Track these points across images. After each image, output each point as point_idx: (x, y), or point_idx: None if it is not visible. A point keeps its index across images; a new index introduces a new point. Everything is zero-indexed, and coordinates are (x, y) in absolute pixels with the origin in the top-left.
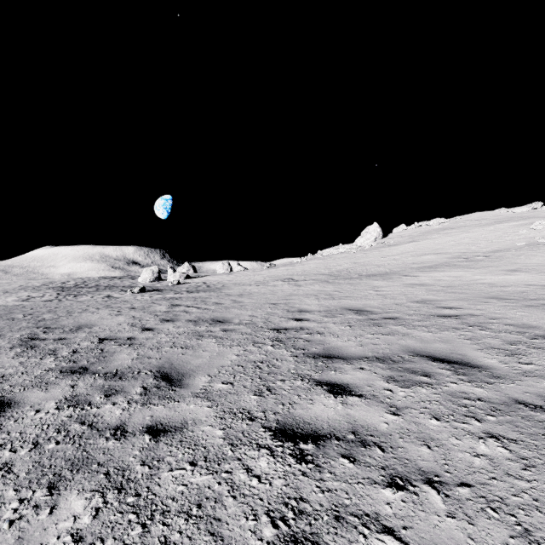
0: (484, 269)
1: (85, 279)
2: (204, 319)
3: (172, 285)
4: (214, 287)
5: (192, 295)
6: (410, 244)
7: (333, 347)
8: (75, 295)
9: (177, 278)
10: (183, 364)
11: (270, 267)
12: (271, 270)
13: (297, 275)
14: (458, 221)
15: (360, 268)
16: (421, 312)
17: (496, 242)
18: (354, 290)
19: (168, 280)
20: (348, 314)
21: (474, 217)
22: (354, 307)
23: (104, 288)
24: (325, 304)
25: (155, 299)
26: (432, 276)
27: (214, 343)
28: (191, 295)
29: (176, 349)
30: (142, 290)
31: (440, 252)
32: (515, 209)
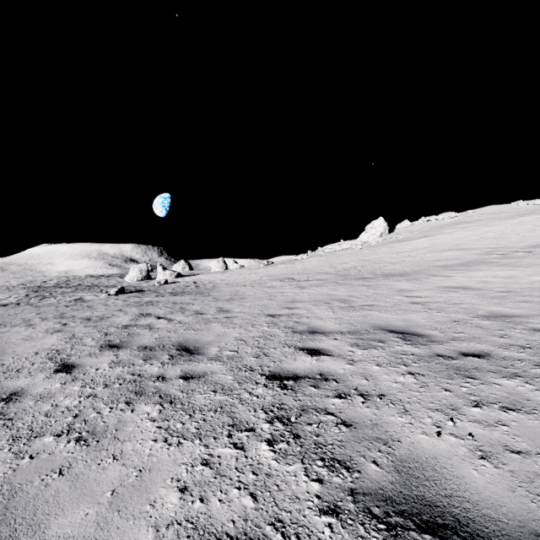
0: (538, 268)
1: (70, 278)
2: (167, 345)
3: (159, 285)
4: (203, 288)
5: (173, 299)
6: (422, 240)
7: (416, 457)
8: (44, 296)
9: (167, 277)
10: (21, 539)
11: (267, 265)
12: (268, 268)
13: (298, 274)
14: (472, 215)
15: (371, 266)
16: (518, 340)
17: (531, 236)
18: (376, 295)
19: (157, 279)
20: (392, 342)
21: (490, 210)
22: (394, 326)
23: (84, 288)
24: (346, 318)
25: (127, 304)
26: (470, 276)
27: (151, 423)
28: (171, 299)
29: (62, 445)
30: (120, 292)
31: (464, 248)
32: (537, 201)
